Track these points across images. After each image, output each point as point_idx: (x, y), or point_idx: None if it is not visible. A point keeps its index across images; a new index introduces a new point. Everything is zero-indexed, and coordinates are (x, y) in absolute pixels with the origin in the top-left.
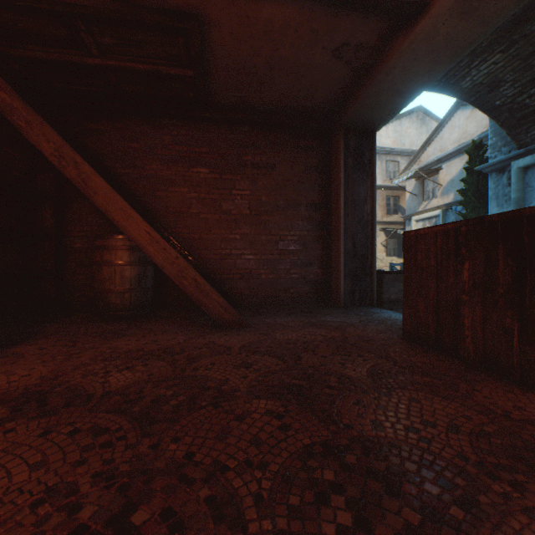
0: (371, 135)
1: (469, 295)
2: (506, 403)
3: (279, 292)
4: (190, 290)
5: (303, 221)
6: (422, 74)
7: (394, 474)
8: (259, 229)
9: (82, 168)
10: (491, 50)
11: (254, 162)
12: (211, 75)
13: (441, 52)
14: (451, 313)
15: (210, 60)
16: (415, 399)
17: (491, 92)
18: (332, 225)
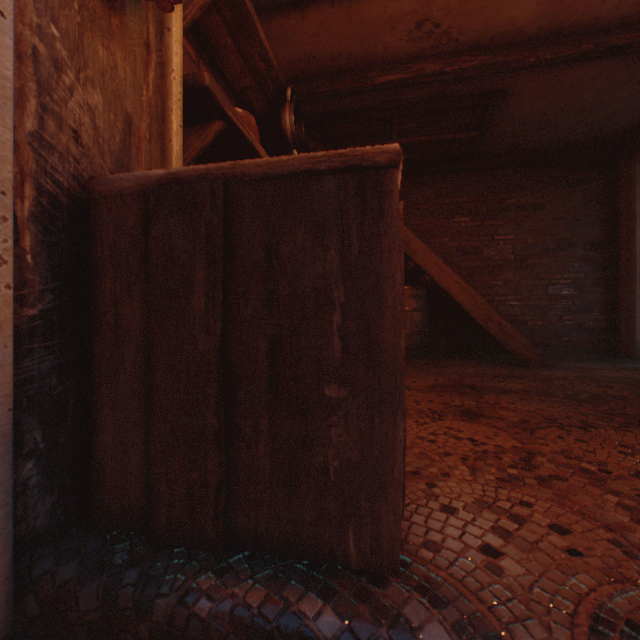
0: None
1: None
2: None
3: (548, 340)
4: (493, 331)
5: (578, 263)
6: None
7: None
8: (524, 274)
9: (405, 234)
10: None
11: (518, 205)
12: (490, 131)
13: None
14: None
15: (496, 120)
16: None
17: None
18: (619, 265)
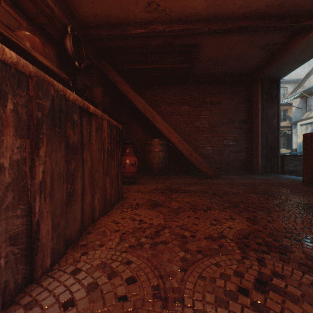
0: (277, 82)
1: None
2: None
3: (223, 165)
4: (193, 161)
5: (236, 129)
6: (311, 51)
7: (312, 207)
8: (213, 134)
9: (152, 113)
10: None
11: (211, 101)
12: (195, 65)
13: None
14: None
15: (197, 59)
16: None
17: None
18: (253, 131)
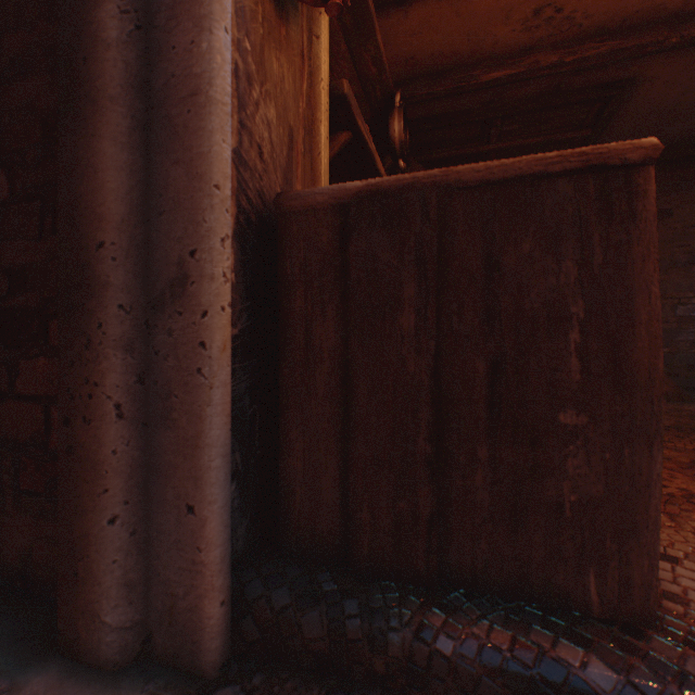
0: None
1: None
2: None
3: (677, 369)
4: None
5: None
6: None
7: None
8: None
9: None
10: None
11: None
12: (607, 128)
13: None
14: None
15: (616, 114)
16: None
17: None
18: None
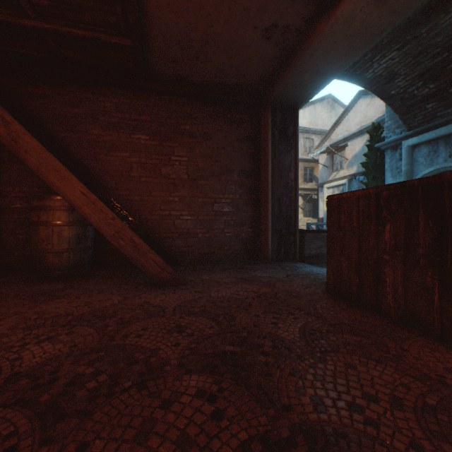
0: (295, 112)
1: (390, 255)
2: (437, 364)
3: (214, 249)
4: (127, 250)
5: (235, 186)
6: (340, 58)
7: None
8: (196, 192)
9: (12, 126)
10: (390, 48)
11: (192, 131)
12: (150, 46)
13: (357, 37)
14: (373, 271)
15: (148, 31)
16: (351, 364)
17: (388, 83)
18: (261, 189)
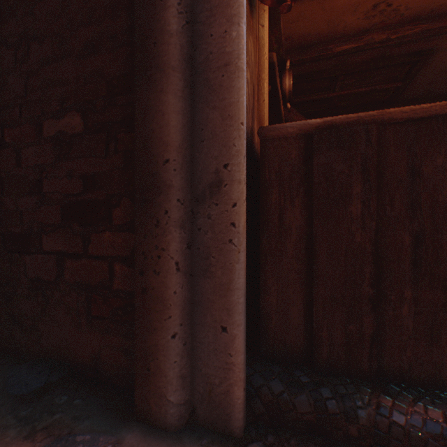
0: None
1: None
2: None
3: None
4: None
5: None
6: None
7: None
8: None
9: None
10: None
11: None
12: (412, 81)
13: None
14: None
15: (420, 72)
16: None
17: None
18: None
